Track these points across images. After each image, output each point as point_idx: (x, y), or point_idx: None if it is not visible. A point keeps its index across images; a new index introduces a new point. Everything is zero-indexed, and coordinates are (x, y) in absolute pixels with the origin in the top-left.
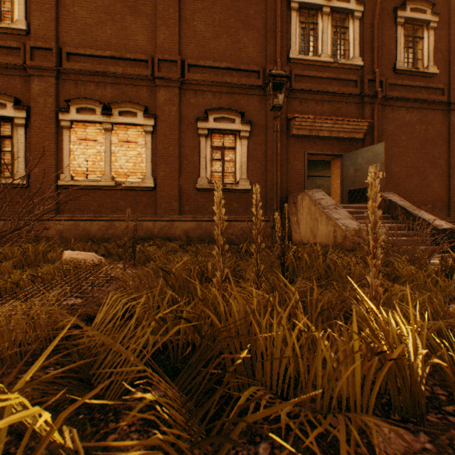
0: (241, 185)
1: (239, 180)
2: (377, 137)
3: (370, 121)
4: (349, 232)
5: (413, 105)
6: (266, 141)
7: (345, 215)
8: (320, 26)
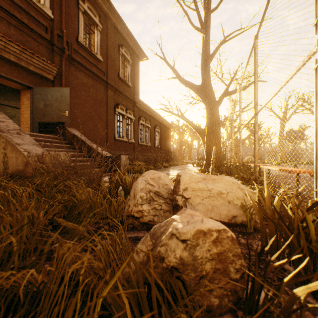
0: None
1: None
2: (65, 85)
3: (60, 68)
4: (32, 158)
5: (89, 74)
6: None
7: (31, 141)
8: None
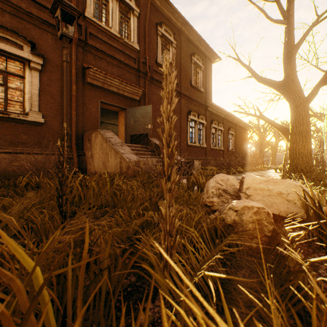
0: (31, 117)
1: (30, 111)
2: (147, 102)
3: (144, 89)
4: (131, 163)
5: None
6: (62, 81)
7: (129, 151)
8: (111, 5)
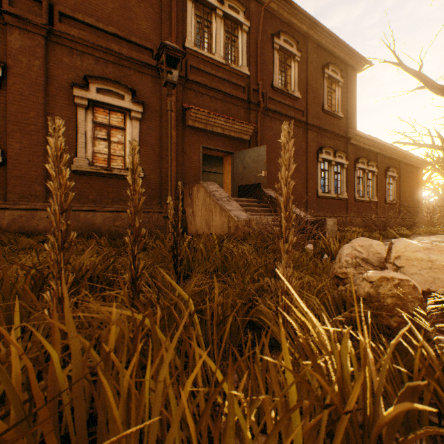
0: None
1: None
2: (260, 141)
3: (255, 125)
4: (241, 223)
5: (285, 120)
6: (161, 127)
7: (237, 207)
8: (214, 26)
